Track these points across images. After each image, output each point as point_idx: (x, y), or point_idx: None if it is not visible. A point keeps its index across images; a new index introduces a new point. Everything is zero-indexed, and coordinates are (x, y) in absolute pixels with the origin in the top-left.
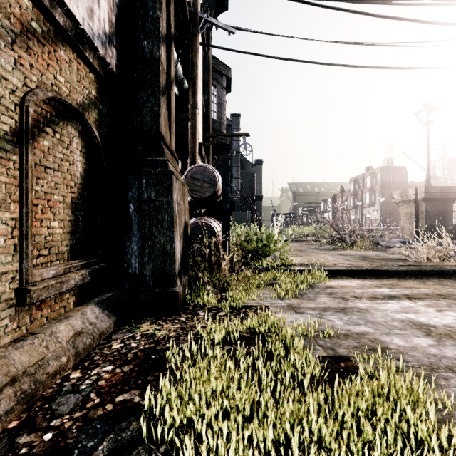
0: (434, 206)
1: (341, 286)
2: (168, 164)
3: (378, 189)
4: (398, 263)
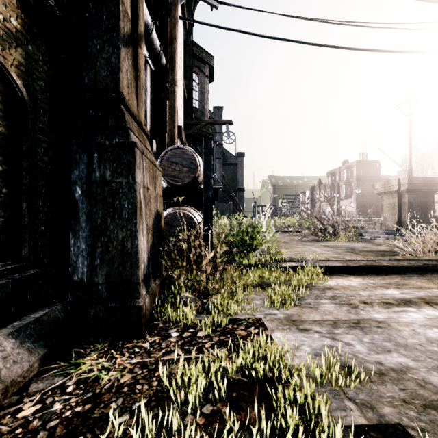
0: (416, 197)
1: (342, 286)
2: (129, 134)
3: (354, 182)
4: (395, 257)
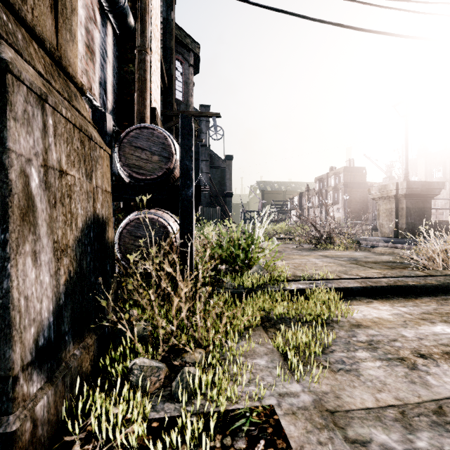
0: (414, 203)
1: (372, 320)
2: None
3: (341, 188)
4: (415, 273)
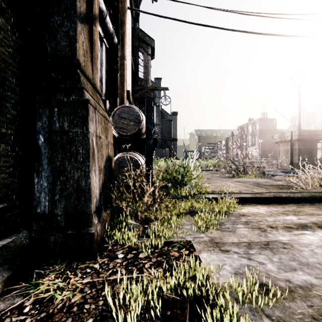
0: (304, 145)
1: (252, 213)
2: (84, 92)
3: (257, 134)
4: (291, 190)
